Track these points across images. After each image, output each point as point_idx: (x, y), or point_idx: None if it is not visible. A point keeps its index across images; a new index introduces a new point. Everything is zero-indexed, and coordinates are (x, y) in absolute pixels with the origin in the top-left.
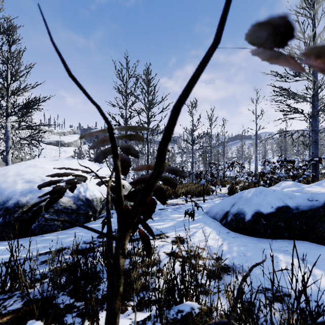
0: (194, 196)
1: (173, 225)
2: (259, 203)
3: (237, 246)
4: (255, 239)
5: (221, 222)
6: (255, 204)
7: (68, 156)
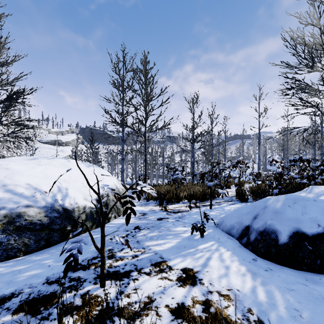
0: (198, 200)
1: (177, 245)
2: (298, 219)
3: (279, 290)
4: (299, 274)
5: (239, 240)
6: (292, 220)
7: (65, 156)
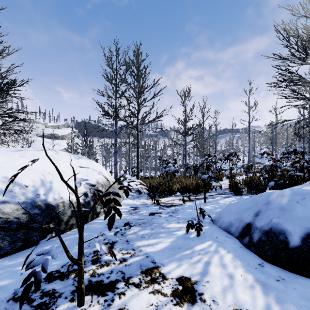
0: (191, 192)
1: (171, 246)
2: None
3: None
4: None
5: (240, 239)
6: (303, 219)
7: (61, 149)
